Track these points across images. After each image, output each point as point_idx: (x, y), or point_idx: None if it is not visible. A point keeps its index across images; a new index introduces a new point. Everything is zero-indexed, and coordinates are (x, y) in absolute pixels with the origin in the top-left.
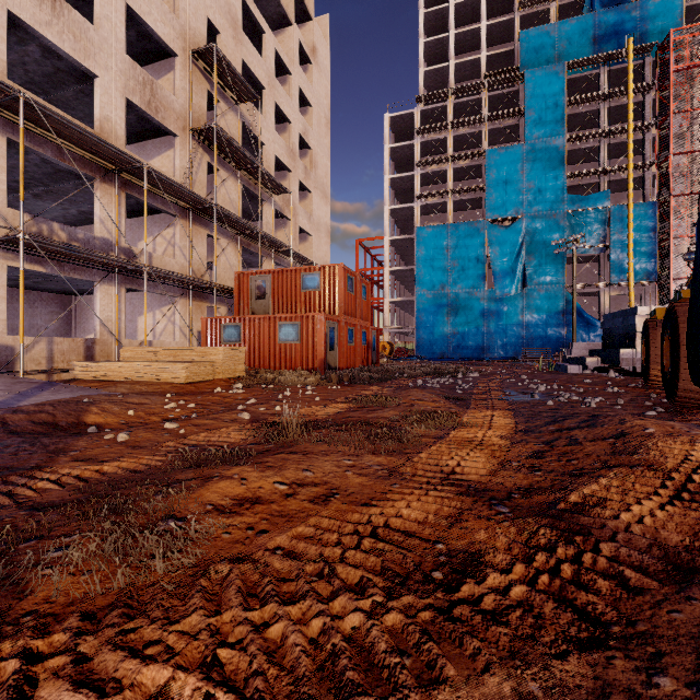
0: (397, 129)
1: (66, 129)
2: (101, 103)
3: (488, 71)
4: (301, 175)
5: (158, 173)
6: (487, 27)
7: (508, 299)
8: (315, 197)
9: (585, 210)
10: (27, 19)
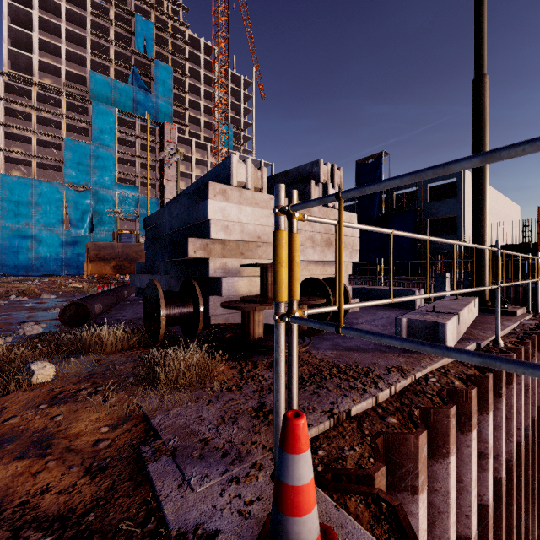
0: None
1: None
2: None
3: (68, 78)
4: None
5: None
6: (67, 50)
7: (81, 237)
8: None
9: (128, 194)
10: None
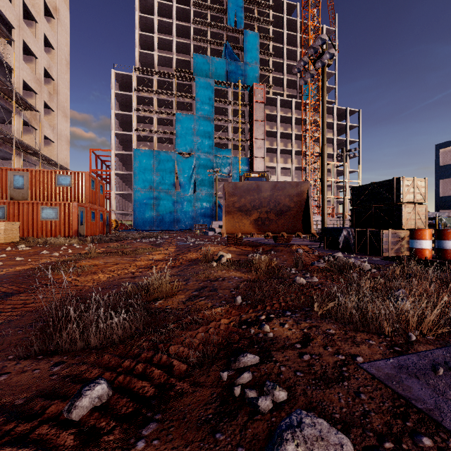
0: (121, 81)
1: None
2: None
3: (177, 66)
4: (46, 98)
5: None
6: (176, 42)
7: (187, 197)
8: (57, 115)
9: (222, 156)
10: None
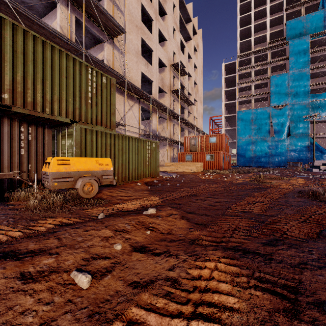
0: (227, 69)
1: (153, 101)
2: (154, 89)
3: (270, 39)
4: (194, 96)
5: (169, 108)
6: (269, 20)
7: (280, 140)
8: (198, 103)
9: (319, 100)
10: (143, 72)
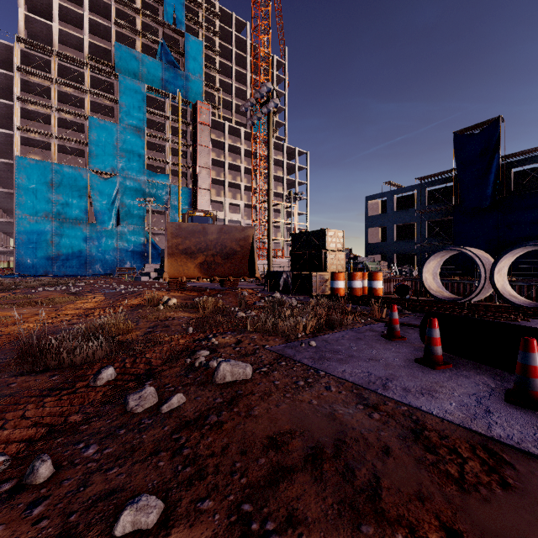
0: None
1: None
2: None
3: (90, 52)
4: None
5: None
6: (89, 19)
7: (106, 231)
8: None
9: (157, 182)
10: None
